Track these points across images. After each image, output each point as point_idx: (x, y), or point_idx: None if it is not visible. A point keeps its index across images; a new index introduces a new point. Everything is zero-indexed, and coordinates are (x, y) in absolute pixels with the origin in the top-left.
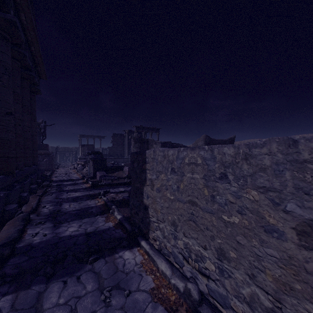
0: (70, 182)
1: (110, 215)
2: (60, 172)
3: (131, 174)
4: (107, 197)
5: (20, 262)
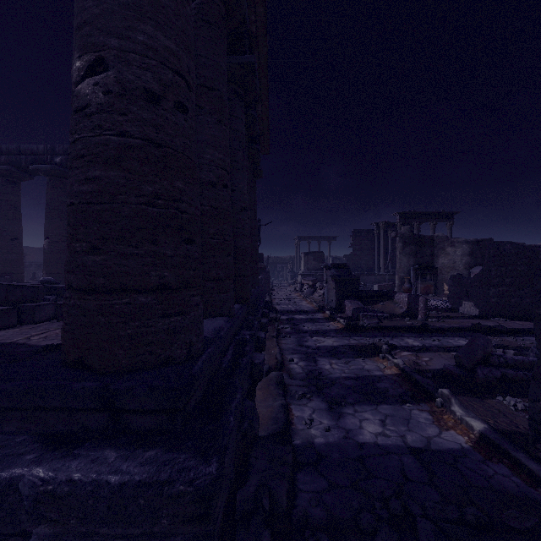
0: (303, 316)
1: (438, 410)
2: (279, 297)
3: (540, 329)
4: (396, 358)
5: (317, 489)
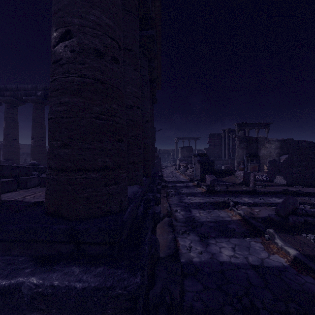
0: (181, 184)
1: (266, 242)
2: (166, 173)
3: None
4: (239, 209)
5: (196, 290)
